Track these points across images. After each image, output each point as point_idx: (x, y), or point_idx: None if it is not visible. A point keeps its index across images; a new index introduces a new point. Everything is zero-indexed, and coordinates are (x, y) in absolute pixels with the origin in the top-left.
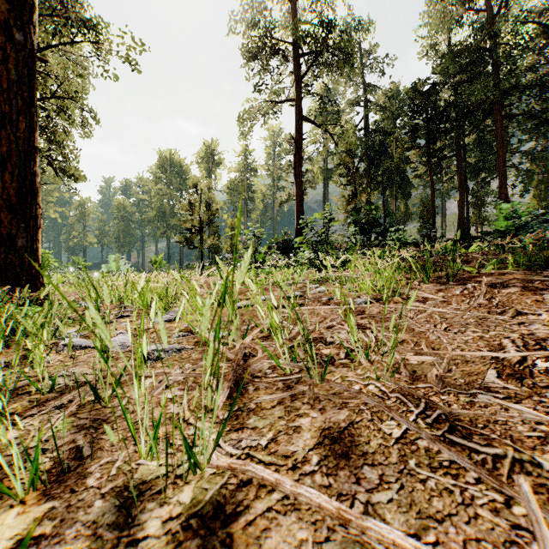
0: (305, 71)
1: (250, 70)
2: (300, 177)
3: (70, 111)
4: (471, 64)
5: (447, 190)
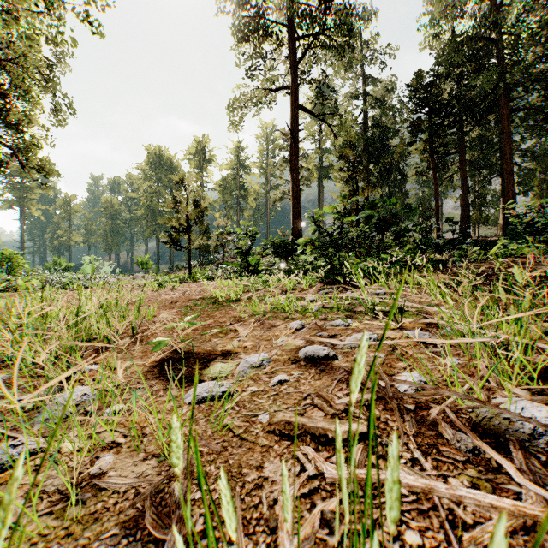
0: (303, 55)
1: (242, 55)
2: (297, 171)
3: (30, 88)
4: (476, 55)
5: (446, 188)
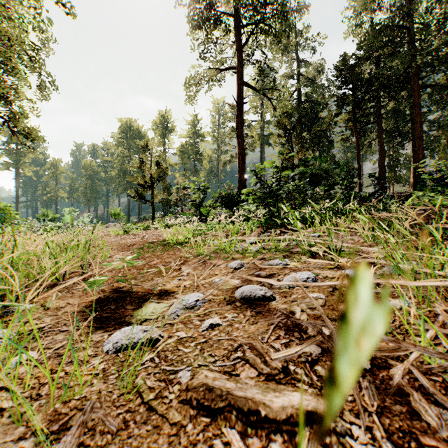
0: (247, 39)
1: (197, 40)
2: (242, 137)
3: (16, 65)
4: (391, 41)
5: (366, 152)
